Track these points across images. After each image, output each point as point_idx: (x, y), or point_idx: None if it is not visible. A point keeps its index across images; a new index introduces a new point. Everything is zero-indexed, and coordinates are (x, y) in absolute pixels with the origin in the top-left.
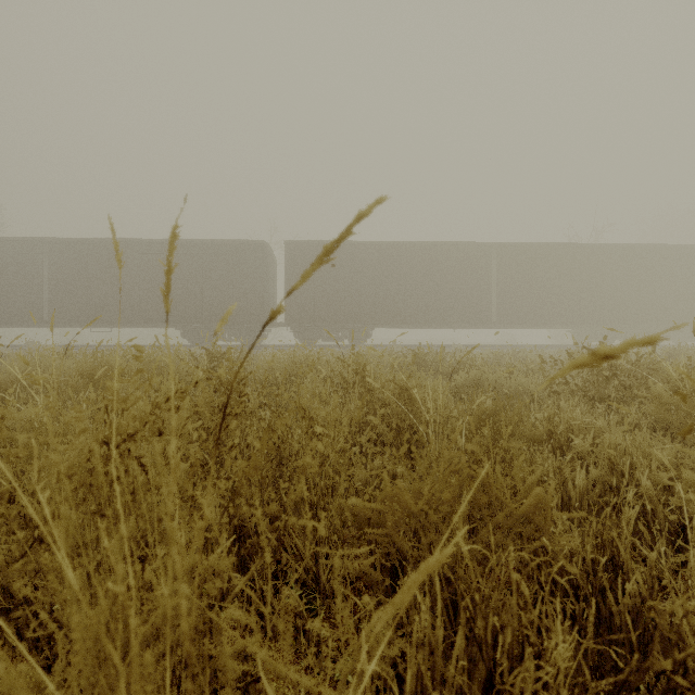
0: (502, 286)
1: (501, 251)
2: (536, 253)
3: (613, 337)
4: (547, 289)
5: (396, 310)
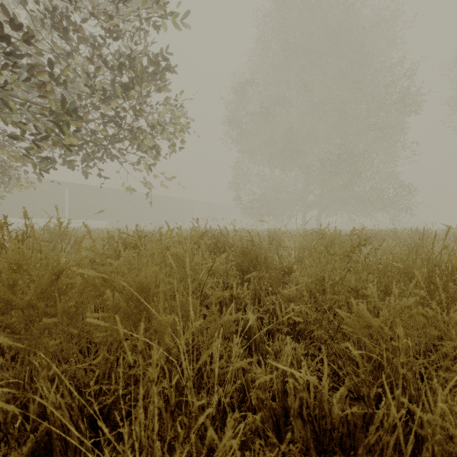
0: (71, 201)
1: (71, 186)
2: (88, 189)
3: (121, 224)
4: (93, 204)
5: (8, 209)
